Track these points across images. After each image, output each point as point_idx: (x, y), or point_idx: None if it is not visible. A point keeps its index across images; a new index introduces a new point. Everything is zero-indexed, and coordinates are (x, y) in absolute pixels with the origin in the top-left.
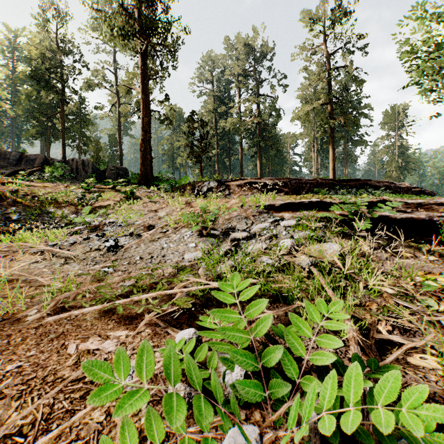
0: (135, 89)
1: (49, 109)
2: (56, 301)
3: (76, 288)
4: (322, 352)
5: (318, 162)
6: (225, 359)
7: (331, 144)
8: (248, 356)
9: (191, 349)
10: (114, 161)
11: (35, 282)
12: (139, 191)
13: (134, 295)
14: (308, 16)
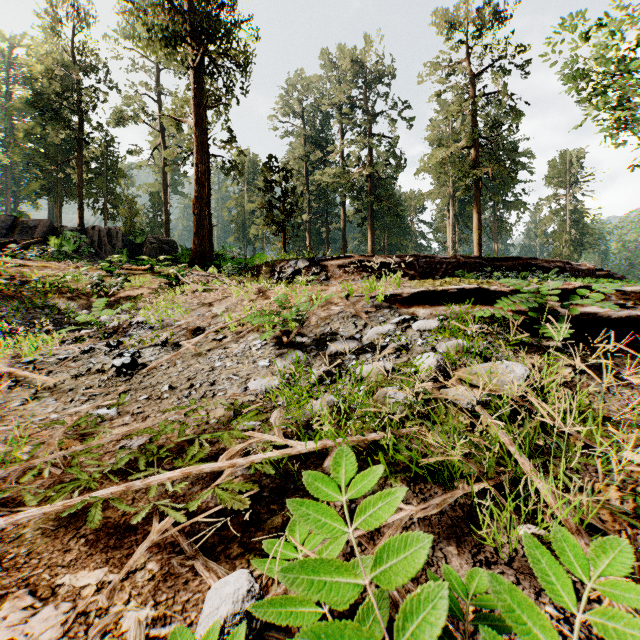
0: (186, 121)
1: (60, 154)
2: None
3: (29, 455)
4: None
5: (455, 234)
6: None
7: (476, 207)
8: None
9: None
10: (158, 232)
11: None
12: (189, 275)
13: (138, 475)
14: (442, 18)
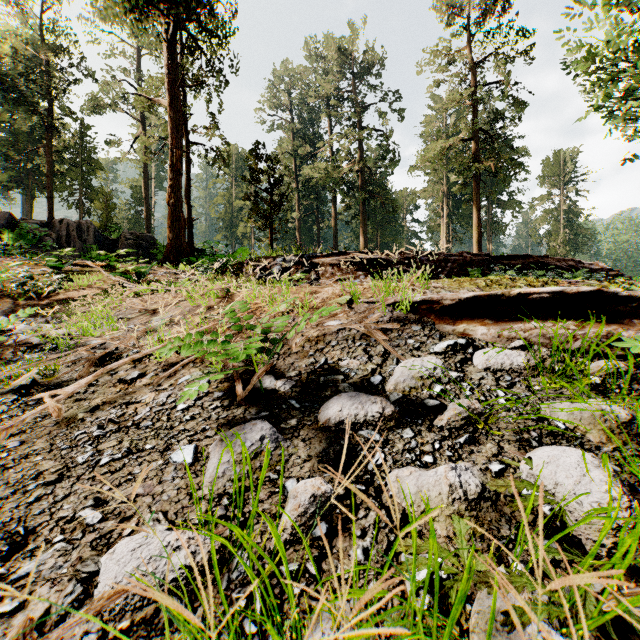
0: (160, 101)
1: (32, 144)
2: None
3: None
4: None
5: (448, 233)
6: None
7: (476, 203)
8: None
9: None
10: (140, 228)
11: None
12: (156, 272)
13: None
14: (440, 2)
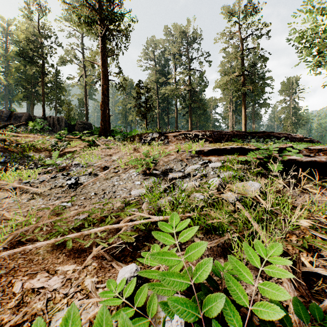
0: (97, 63)
1: (33, 79)
2: (14, 235)
3: (36, 222)
4: (267, 303)
5: (233, 119)
6: (165, 304)
7: (244, 106)
8: (189, 304)
9: (131, 292)
10: (82, 118)
11: (2, 215)
12: (99, 140)
13: (85, 229)
14: (226, 10)
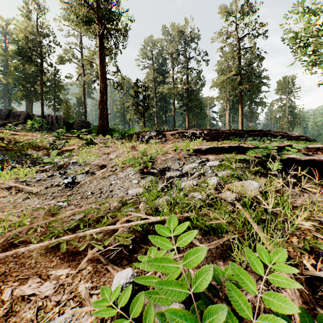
0: (95, 62)
1: (32, 78)
2: (6, 237)
3: (30, 222)
4: (272, 317)
5: (230, 118)
6: (162, 314)
7: (240, 104)
8: (188, 316)
9: (127, 301)
10: (80, 117)
11: None
12: (97, 139)
13: (80, 230)
14: (223, 10)
